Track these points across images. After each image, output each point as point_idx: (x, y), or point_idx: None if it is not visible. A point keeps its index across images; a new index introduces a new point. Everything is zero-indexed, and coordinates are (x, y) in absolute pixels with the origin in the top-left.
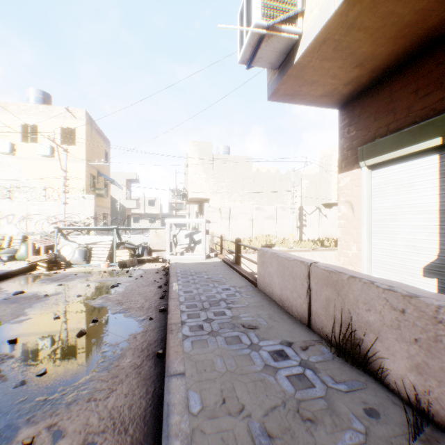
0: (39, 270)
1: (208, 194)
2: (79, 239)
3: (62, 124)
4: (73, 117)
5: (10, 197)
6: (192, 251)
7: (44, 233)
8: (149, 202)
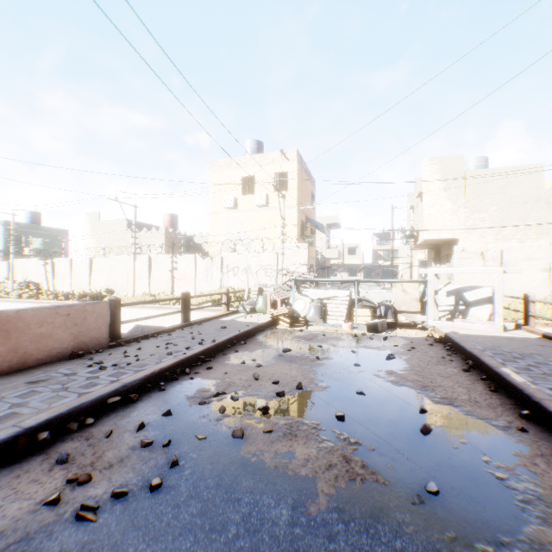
0: (280, 325)
1: (456, 232)
2: (310, 293)
3: (275, 169)
4: (285, 160)
5: (234, 250)
6: (463, 316)
7: (274, 285)
8: (347, 251)
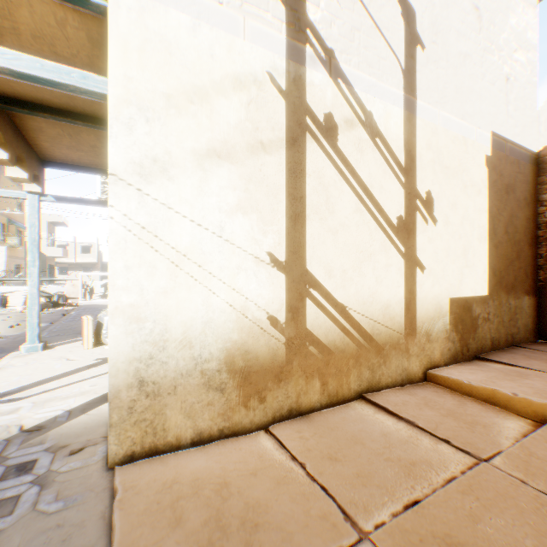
0: None
1: None
2: None
3: None
4: None
5: None
6: (107, 298)
7: None
8: (83, 249)
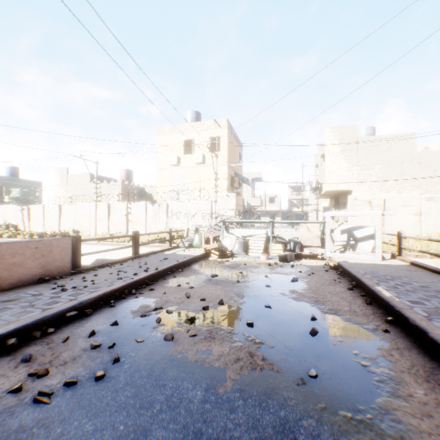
0: (211, 257)
1: (351, 185)
2: (236, 232)
3: (210, 134)
4: (217, 127)
5: (177, 198)
6: (353, 249)
7: (207, 226)
8: (268, 200)
